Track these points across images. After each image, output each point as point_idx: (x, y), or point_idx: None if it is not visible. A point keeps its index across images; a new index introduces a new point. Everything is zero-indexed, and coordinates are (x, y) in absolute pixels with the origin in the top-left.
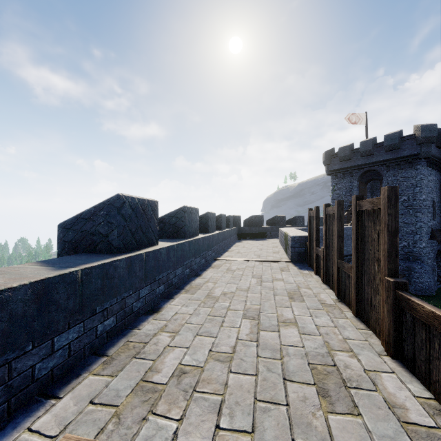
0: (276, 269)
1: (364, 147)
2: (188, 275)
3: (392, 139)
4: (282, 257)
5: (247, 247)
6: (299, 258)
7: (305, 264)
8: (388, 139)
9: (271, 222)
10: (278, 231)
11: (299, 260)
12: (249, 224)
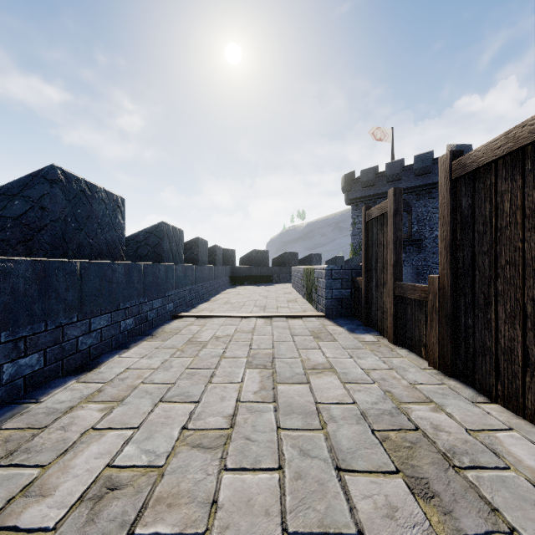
0: (303, 335)
1: (391, 170)
2: (35, 373)
3: (423, 161)
4: (305, 308)
5: (244, 294)
6: (340, 309)
7: (355, 321)
8: (419, 161)
9: (279, 261)
10: (288, 274)
11: (340, 312)
12: (248, 264)
